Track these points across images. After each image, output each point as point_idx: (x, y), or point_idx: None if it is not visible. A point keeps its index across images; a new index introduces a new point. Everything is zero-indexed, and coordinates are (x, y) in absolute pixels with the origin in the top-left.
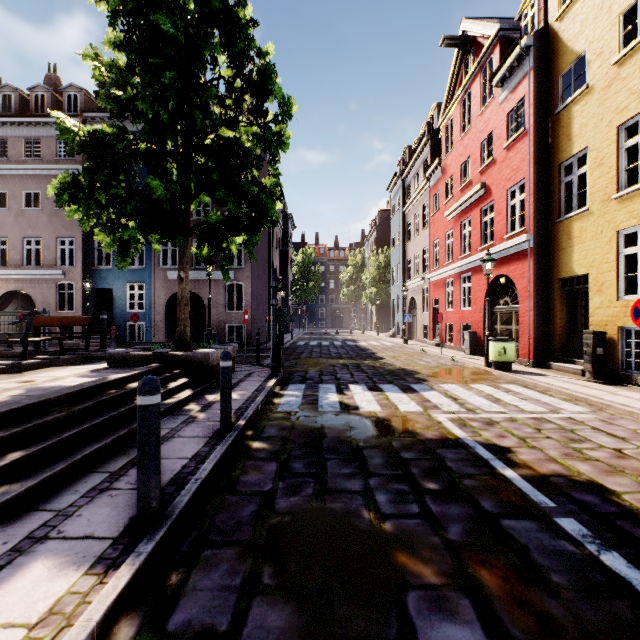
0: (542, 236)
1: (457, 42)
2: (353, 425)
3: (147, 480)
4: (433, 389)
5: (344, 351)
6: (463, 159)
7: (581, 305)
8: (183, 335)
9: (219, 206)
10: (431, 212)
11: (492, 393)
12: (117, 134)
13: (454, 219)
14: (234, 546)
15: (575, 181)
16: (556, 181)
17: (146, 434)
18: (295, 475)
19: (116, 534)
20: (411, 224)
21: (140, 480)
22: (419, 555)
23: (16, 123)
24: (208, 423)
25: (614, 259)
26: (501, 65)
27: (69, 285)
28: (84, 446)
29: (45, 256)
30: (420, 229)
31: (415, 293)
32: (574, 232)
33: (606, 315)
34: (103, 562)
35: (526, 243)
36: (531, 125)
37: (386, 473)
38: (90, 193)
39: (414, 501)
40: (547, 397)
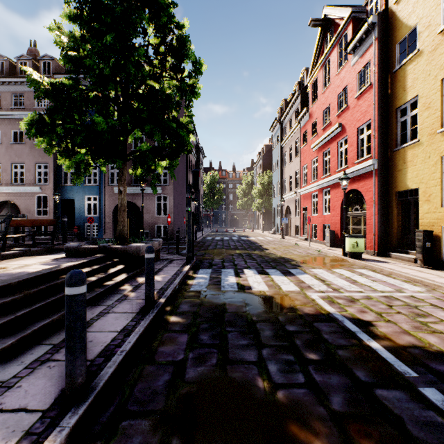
0: (384, 161)
1: (320, 23)
2: (247, 302)
3: (73, 359)
4: (306, 273)
5: (239, 244)
6: (325, 107)
7: (413, 211)
8: (122, 233)
9: (148, 138)
10: (301, 145)
11: (350, 276)
12: (73, 85)
13: (318, 150)
14: (148, 417)
15: (408, 120)
16: (394, 121)
17: (72, 320)
18: (202, 346)
19: (46, 406)
20: (287, 154)
21: (67, 359)
22: (309, 427)
23: (6, 82)
24: (136, 301)
25: (439, 177)
26: (353, 37)
27: (45, 197)
28: (35, 322)
29: (27, 176)
30: (293, 157)
31: (290, 203)
32: (408, 158)
33: (433, 218)
34: (29, 437)
35: (372, 166)
36: (375, 80)
37: (275, 344)
38: (52, 128)
39: (300, 371)
40: (391, 279)
